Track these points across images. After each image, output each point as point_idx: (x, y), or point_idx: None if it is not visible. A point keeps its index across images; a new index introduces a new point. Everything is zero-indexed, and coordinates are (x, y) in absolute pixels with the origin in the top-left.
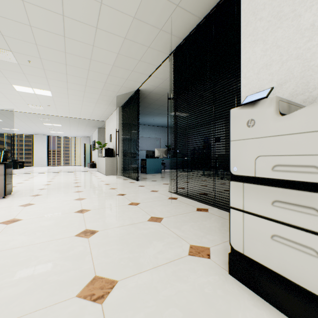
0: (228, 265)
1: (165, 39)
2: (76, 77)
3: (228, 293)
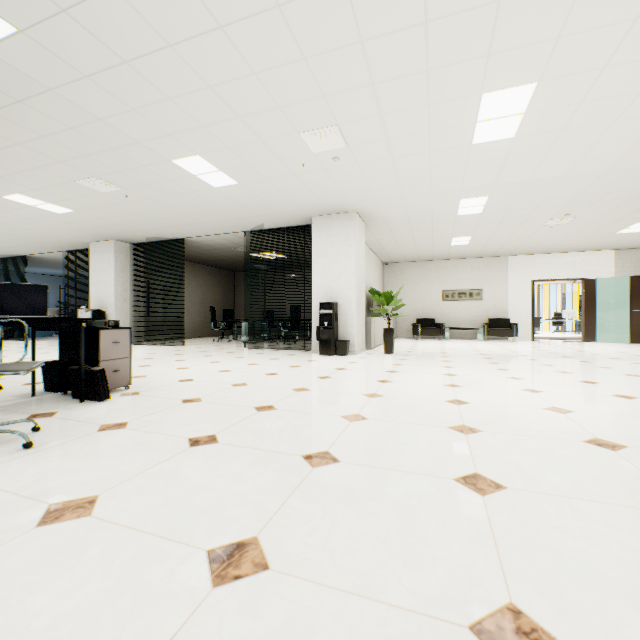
0: None
1: (59, 248)
2: None
3: None
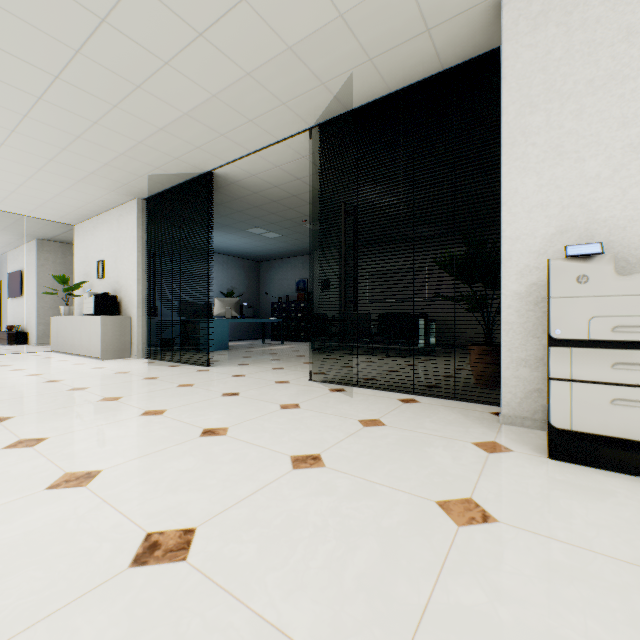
0: (551, 449)
1: (320, 101)
2: (63, 112)
3: (577, 474)
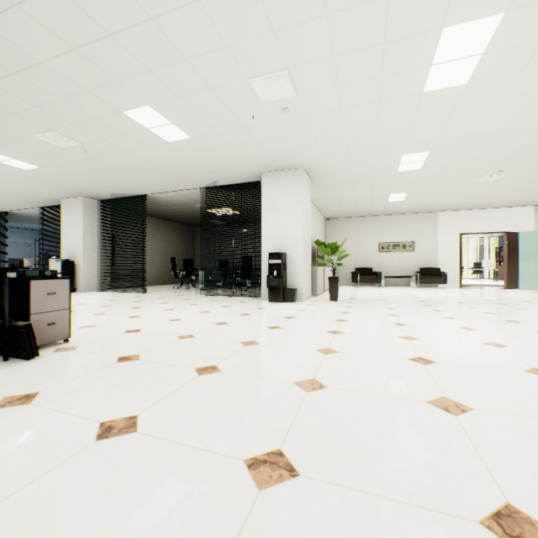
0: None
1: (35, 204)
2: None
3: None
